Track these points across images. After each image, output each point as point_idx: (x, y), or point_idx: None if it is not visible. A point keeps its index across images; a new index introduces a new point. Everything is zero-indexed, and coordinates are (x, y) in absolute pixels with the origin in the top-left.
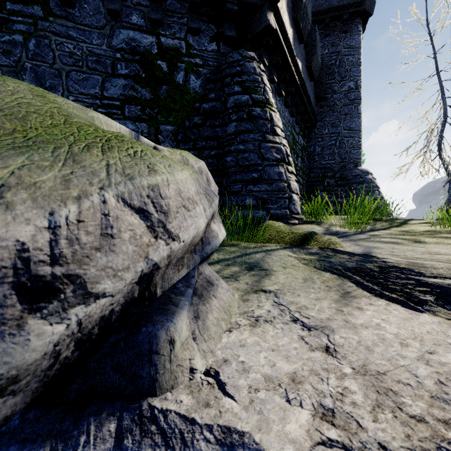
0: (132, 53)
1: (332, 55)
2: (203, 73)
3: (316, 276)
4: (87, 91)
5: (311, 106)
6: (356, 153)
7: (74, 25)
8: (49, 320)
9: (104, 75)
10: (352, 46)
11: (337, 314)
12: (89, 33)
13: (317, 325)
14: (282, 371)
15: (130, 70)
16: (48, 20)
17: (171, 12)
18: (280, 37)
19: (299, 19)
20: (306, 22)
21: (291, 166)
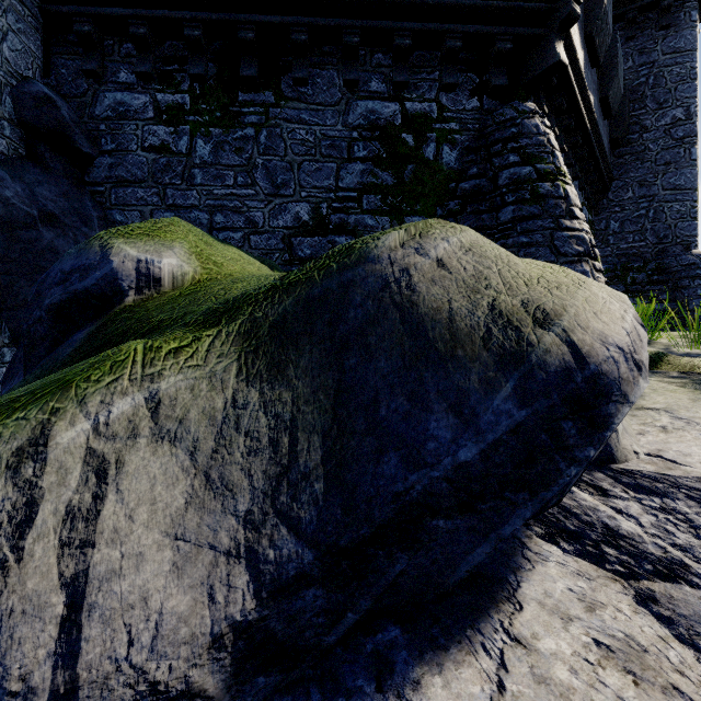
0: (371, 130)
1: (640, 69)
2: (460, 141)
3: None
4: (320, 183)
5: (604, 158)
6: (687, 227)
7: (306, 106)
8: (644, 381)
9: (339, 162)
10: (680, 48)
11: None
12: (323, 113)
13: None
14: None
15: (368, 150)
16: (279, 106)
17: (419, 67)
18: (569, 70)
19: (595, 33)
20: (605, 35)
21: (597, 261)
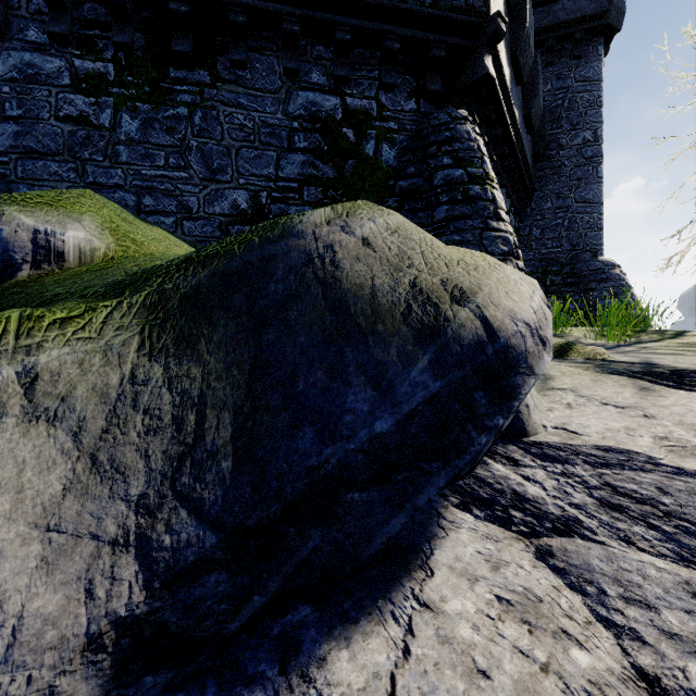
0: (311, 121)
1: (557, 92)
2: (398, 141)
3: (603, 378)
4: (260, 171)
5: (527, 170)
6: (594, 236)
7: (245, 90)
8: (548, 355)
9: (279, 151)
10: (589, 78)
11: (642, 400)
12: (262, 99)
13: (628, 406)
14: (615, 427)
15: (309, 142)
16: (215, 87)
17: (359, 64)
18: (497, 84)
19: (519, 54)
20: (528, 56)
21: (520, 261)
